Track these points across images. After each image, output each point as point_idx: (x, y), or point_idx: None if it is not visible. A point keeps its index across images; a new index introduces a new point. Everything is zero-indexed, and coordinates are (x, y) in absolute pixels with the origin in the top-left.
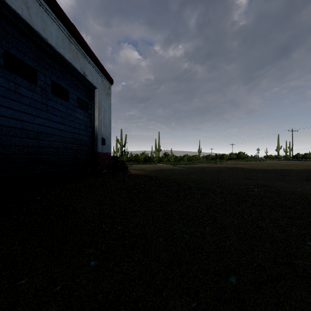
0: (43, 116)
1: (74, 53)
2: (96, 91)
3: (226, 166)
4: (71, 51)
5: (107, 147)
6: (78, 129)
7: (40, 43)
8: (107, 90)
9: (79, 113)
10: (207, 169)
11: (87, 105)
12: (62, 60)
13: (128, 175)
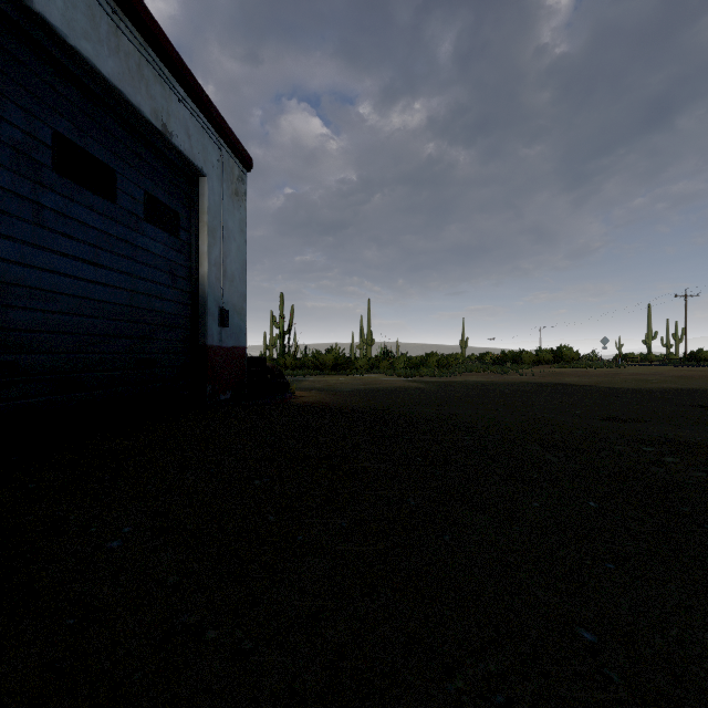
0: (21, 235)
1: (131, 63)
2: (203, 183)
3: (533, 380)
4: (120, 56)
5: (236, 334)
6: (149, 280)
7: (7, 8)
8: (234, 183)
9: (152, 239)
10: (490, 389)
11: (176, 219)
12: (92, 78)
13: (289, 407)
